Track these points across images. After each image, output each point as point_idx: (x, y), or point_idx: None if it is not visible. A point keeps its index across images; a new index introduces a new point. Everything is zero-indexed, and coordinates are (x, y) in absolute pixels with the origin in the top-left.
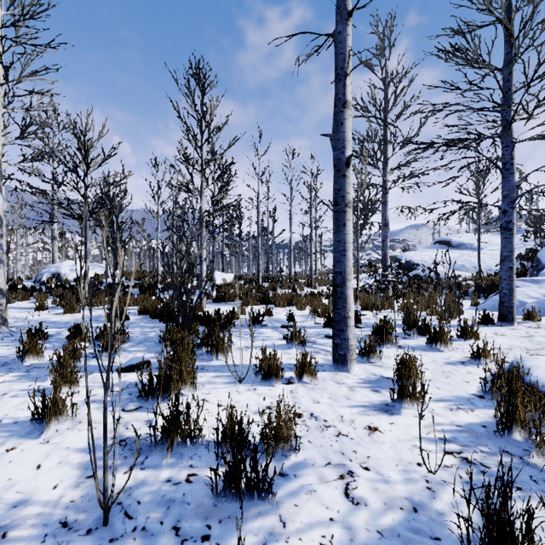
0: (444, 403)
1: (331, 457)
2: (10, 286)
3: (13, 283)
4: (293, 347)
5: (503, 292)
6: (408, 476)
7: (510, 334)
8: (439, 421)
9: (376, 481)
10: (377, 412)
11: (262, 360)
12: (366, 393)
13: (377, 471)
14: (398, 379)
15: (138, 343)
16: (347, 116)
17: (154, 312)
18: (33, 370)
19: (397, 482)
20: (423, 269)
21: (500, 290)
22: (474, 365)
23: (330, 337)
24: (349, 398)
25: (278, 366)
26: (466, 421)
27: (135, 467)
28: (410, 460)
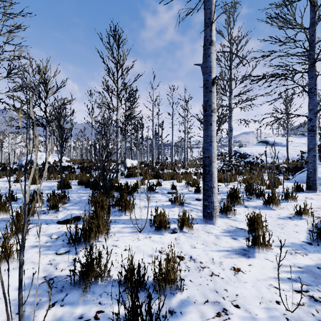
0: (285, 248)
1: (208, 295)
2: (2, 168)
3: (4, 166)
4: (175, 206)
5: (309, 171)
6: (271, 314)
7: (316, 198)
8: (284, 263)
9: (246, 319)
10: (238, 255)
11: (155, 216)
12: (228, 240)
13: (246, 309)
14: (249, 230)
15: (74, 204)
16: (212, 51)
17: (87, 183)
18: (1, 223)
19: (263, 320)
20: (253, 157)
21: (307, 170)
22: (298, 220)
23: (199, 200)
24: (216, 244)
25: (166, 221)
26: (304, 263)
27: (56, 303)
28: (269, 298)
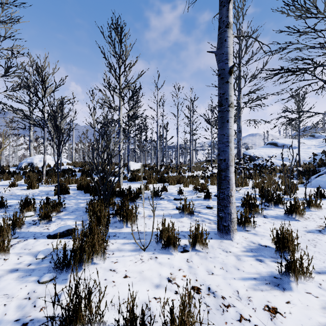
0: None
1: None
2: (0, 171)
3: (2, 169)
4: (184, 216)
5: None
6: None
7: None
8: None
9: None
10: (269, 287)
11: (162, 231)
12: (252, 263)
13: None
14: (277, 249)
15: (70, 212)
16: (229, 34)
17: (87, 188)
18: None
19: None
20: (262, 160)
21: None
22: None
23: (210, 208)
24: (239, 269)
25: (175, 236)
26: None
27: None
28: None
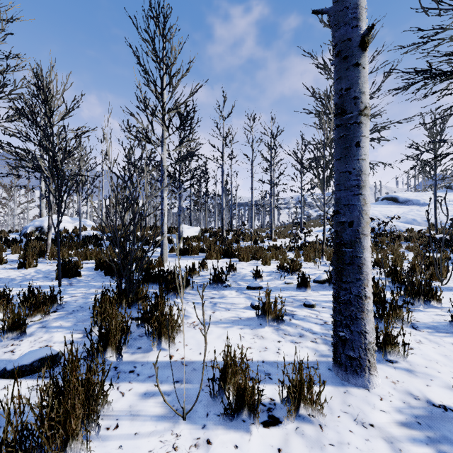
0: None
1: None
2: None
3: None
4: (265, 323)
5: None
6: None
7: None
8: None
9: None
10: None
11: (223, 370)
12: None
13: None
14: None
15: (69, 313)
16: None
17: (108, 268)
18: None
19: None
20: (379, 223)
21: None
22: None
23: (311, 306)
24: None
25: (251, 387)
26: None
27: None
28: None
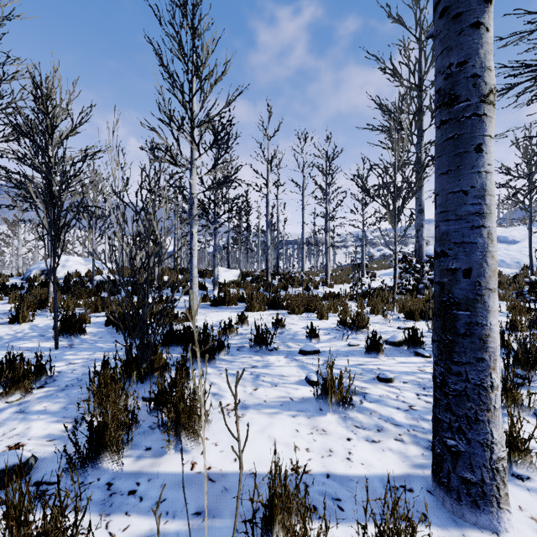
0: None
1: None
2: None
3: None
4: (327, 407)
5: None
6: None
7: None
8: None
9: None
10: None
11: (269, 503)
12: None
13: None
14: None
15: (60, 389)
16: None
17: (122, 323)
18: None
19: None
20: None
21: None
22: None
23: (388, 381)
24: None
25: None
26: None
27: None
28: None
